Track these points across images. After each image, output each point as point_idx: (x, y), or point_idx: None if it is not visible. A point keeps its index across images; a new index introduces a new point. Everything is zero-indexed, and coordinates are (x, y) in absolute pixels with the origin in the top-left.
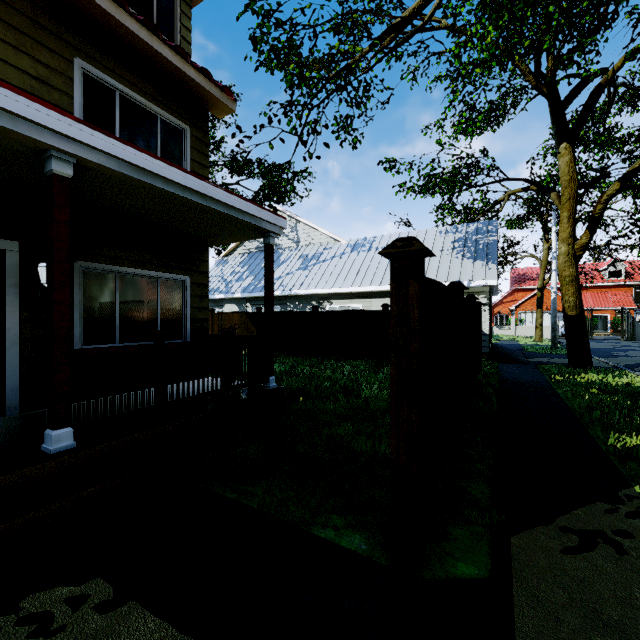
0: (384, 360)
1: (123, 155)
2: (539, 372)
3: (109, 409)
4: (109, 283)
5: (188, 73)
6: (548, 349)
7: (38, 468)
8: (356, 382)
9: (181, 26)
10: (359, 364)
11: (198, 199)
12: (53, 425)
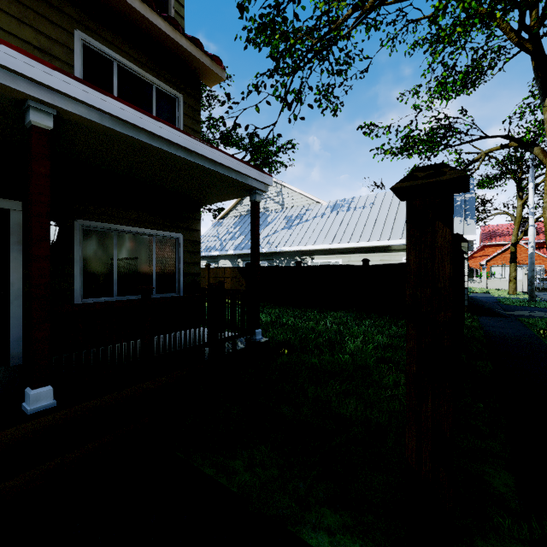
0: (364, 312)
1: (104, 107)
2: (524, 326)
3: (102, 360)
4: (108, 240)
5: (180, 42)
6: (526, 302)
7: (11, 431)
8: (339, 334)
9: (175, 2)
10: (341, 316)
11: (184, 155)
12: (32, 384)
